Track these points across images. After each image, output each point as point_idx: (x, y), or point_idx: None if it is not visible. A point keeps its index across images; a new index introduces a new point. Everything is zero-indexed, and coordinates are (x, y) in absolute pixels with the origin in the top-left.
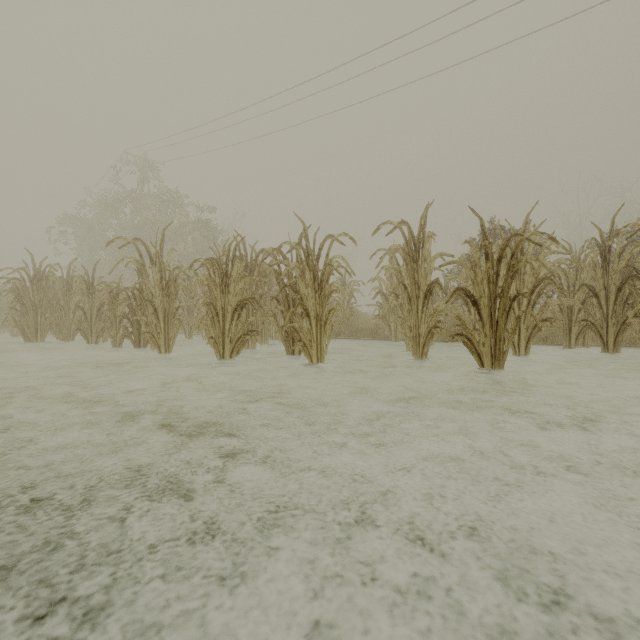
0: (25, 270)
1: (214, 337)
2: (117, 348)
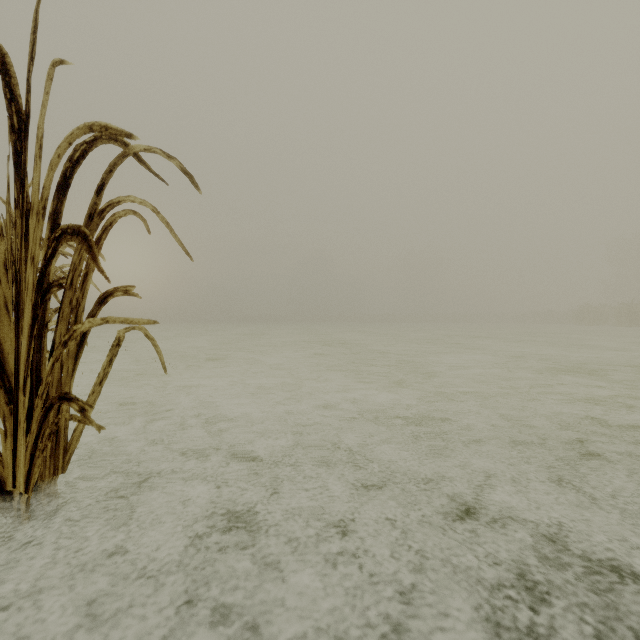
0: None
1: None
2: None
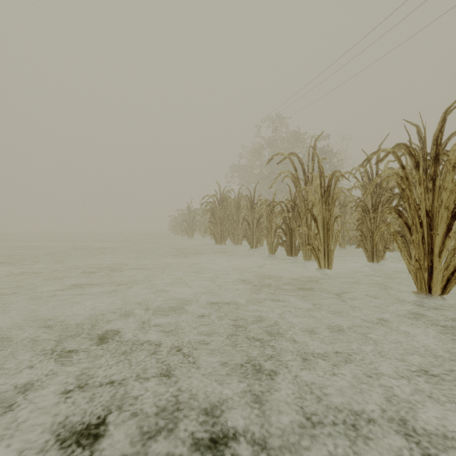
0: (215, 196)
1: (370, 250)
2: (272, 254)
